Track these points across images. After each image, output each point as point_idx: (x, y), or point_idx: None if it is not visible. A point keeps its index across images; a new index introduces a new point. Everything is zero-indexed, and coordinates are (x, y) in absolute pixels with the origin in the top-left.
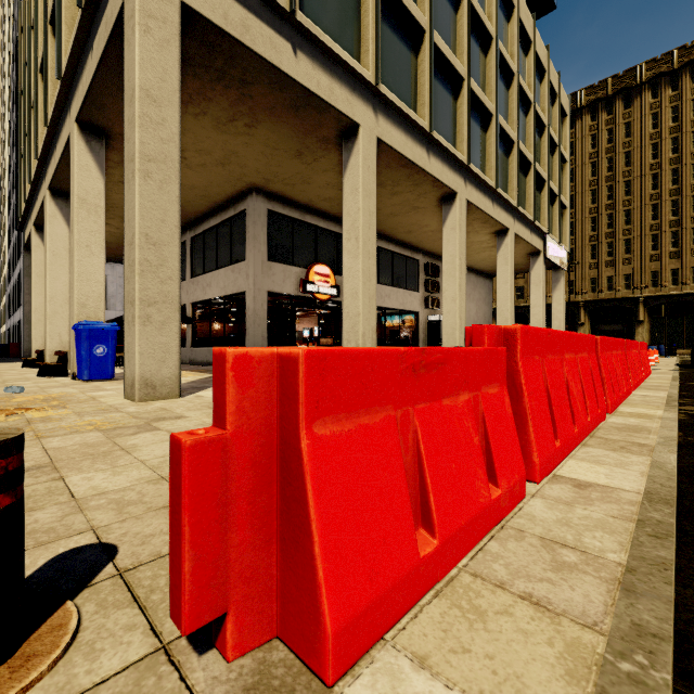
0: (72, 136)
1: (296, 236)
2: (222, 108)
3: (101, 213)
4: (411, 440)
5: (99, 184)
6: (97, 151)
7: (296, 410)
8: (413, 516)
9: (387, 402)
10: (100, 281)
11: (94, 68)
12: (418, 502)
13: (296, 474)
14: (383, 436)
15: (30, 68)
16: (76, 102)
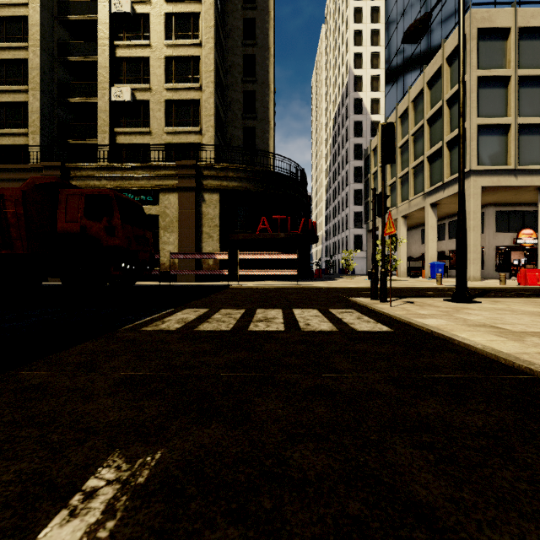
0: (426, 208)
1: (510, 218)
2: (484, 194)
3: (435, 229)
4: (537, 276)
5: (435, 220)
6: (434, 211)
7: (526, 272)
8: (537, 281)
9: (534, 273)
10: (435, 249)
11: (445, 196)
12: (538, 281)
13: (526, 276)
14: (533, 275)
15: (386, 172)
16: (430, 199)
